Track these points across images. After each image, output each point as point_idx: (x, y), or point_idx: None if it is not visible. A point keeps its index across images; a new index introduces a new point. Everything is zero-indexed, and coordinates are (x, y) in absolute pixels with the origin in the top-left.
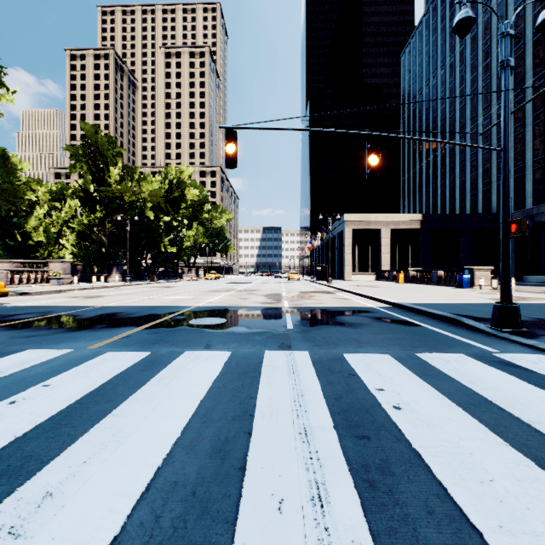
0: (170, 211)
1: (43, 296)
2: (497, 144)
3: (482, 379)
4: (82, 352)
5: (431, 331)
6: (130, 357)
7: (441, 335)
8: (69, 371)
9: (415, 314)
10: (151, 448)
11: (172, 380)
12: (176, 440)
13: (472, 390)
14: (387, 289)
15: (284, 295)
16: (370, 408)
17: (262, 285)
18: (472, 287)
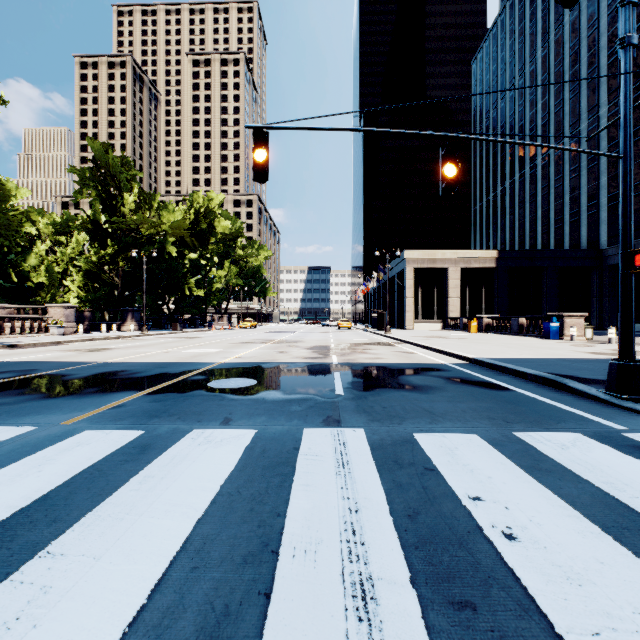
0: (197, 247)
1: (34, 349)
2: (587, 166)
3: (624, 478)
4: (49, 430)
5: (526, 398)
6: (113, 439)
7: (541, 403)
8: (15, 464)
9: (500, 373)
10: (85, 636)
11: (162, 480)
12: (137, 613)
13: (615, 499)
14: (459, 341)
15: (333, 347)
16: (465, 536)
17: (306, 335)
18: (561, 338)
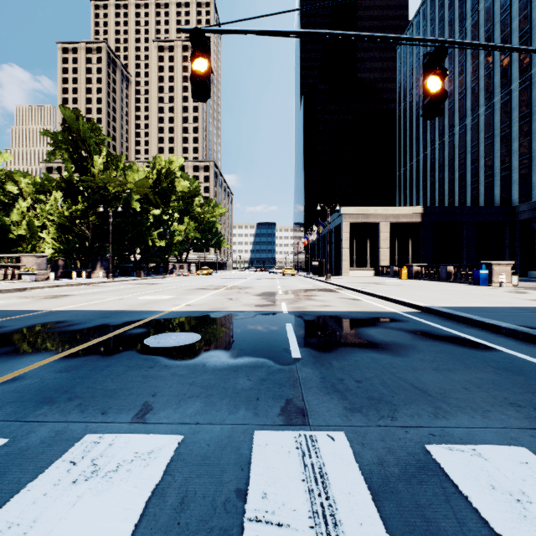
0: (159, 204)
1: None
2: (501, 134)
3: None
4: None
5: (526, 363)
6: None
7: None
8: None
9: (463, 325)
10: None
11: None
12: None
13: None
14: (397, 287)
15: (281, 293)
16: None
17: (256, 282)
18: (490, 284)
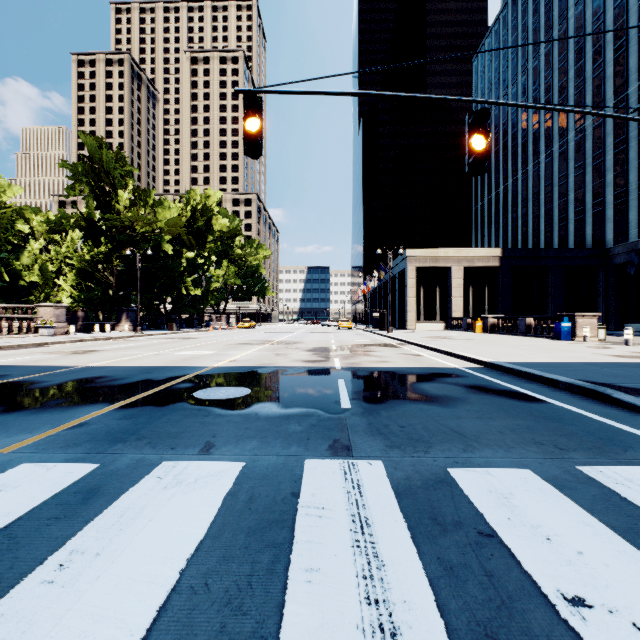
0: (194, 245)
1: (16, 351)
2: (593, 163)
3: None
4: None
5: (568, 413)
6: (52, 478)
7: (589, 420)
8: None
9: (524, 380)
10: None
11: (95, 559)
12: None
13: None
14: (466, 342)
15: (334, 349)
16: None
17: (306, 336)
18: (573, 338)
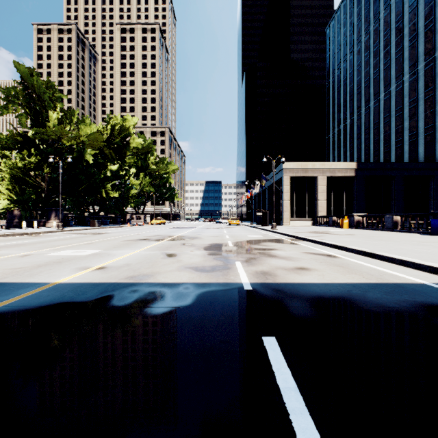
0: (115, 158)
1: None
2: (425, 97)
3: None
4: None
5: None
6: None
7: None
8: None
9: None
10: None
11: None
12: None
13: None
14: (357, 238)
15: (231, 246)
16: None
17: (203, 231)
18: None
